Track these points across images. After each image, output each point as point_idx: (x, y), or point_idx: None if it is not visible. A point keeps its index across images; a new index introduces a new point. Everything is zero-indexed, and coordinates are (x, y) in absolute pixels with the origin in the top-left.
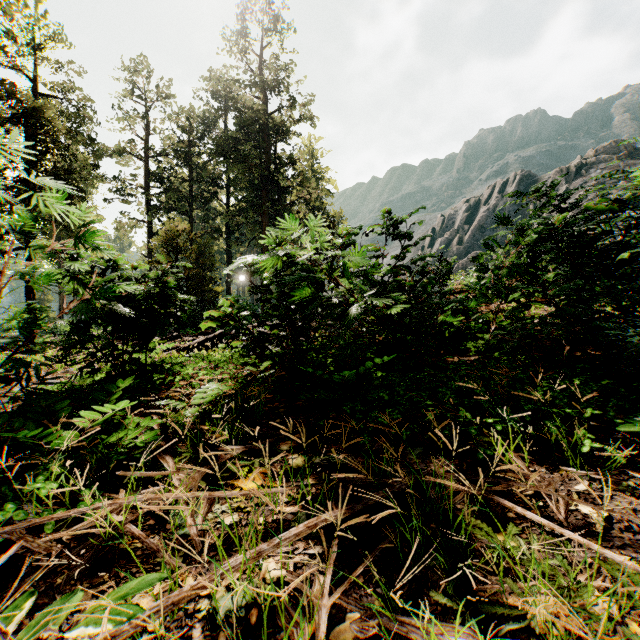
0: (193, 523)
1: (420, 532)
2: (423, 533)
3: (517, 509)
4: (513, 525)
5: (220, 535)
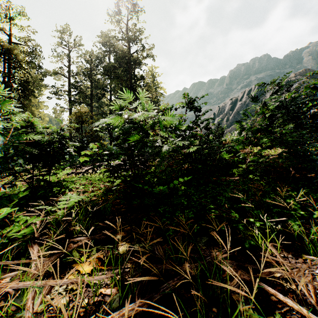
0: (31, 305)
1: (204, 316)
2: (207, 317)
3: (279, 296)
4: (279, 315)
5: (48, 317)
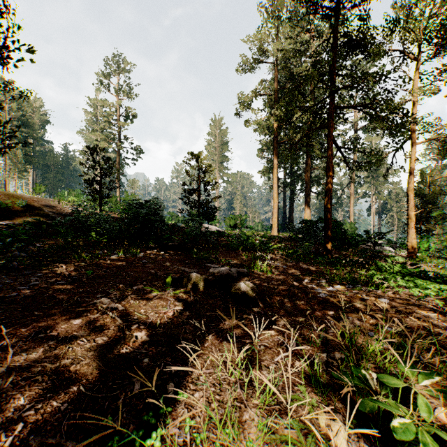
0: None
1: None
2: None
3: None
4: None
5: None
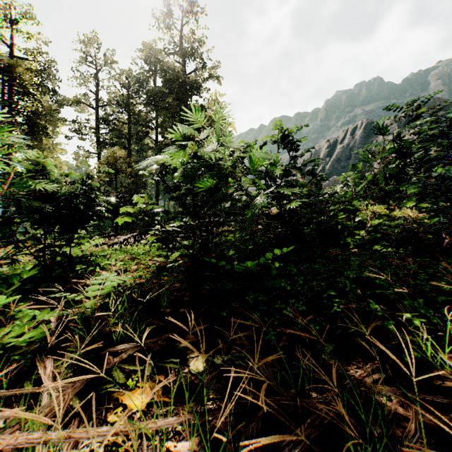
0: None
1: None
2: None
3: None
4: None
5: None
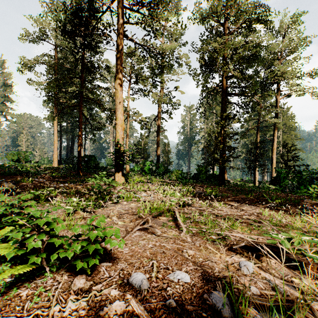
0: None
1: None
2: None
3: None
4: None
5: None
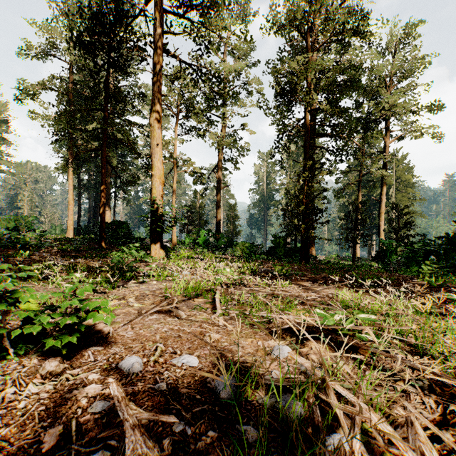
0: None
1: None
2: None
3: None
4: None
5: None
